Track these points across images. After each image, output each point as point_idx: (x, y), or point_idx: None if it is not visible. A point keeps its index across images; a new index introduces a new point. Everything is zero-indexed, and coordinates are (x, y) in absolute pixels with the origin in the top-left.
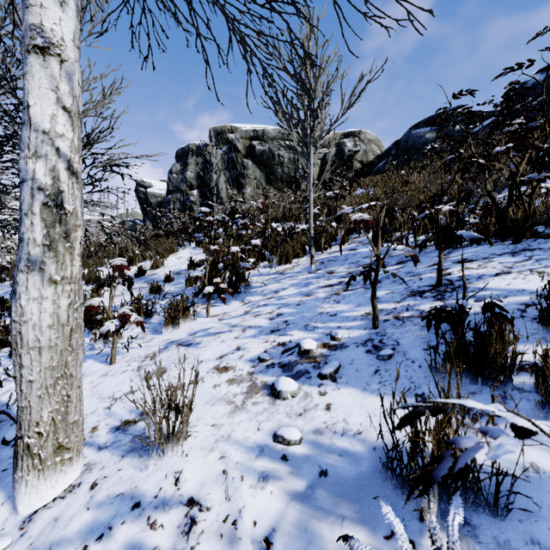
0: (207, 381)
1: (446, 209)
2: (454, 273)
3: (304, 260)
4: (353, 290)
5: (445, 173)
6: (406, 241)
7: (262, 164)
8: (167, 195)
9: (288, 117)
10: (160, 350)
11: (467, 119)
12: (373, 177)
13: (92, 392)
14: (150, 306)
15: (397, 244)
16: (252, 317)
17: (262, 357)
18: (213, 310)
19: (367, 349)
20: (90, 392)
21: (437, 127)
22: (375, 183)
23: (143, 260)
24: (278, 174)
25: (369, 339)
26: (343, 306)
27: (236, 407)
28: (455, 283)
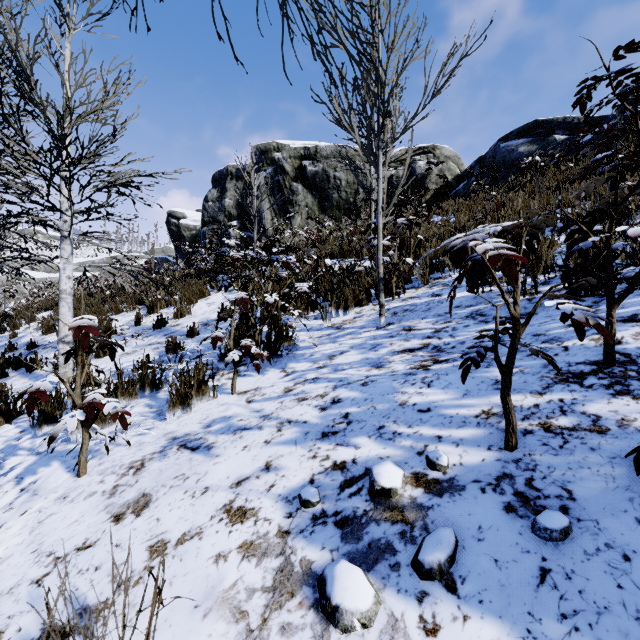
0: (207, 540)
1: (635, 231)
2: (627, 341)
3: (369, 310)
4: (450, 363)
5: (552, 193)
6: (523, 285)
7: (315, 188)
8: (201, 227)
9: (348, 109)
10: (152, 454)
11: (639, 88)
12: (451, 202)
13: (31, 535)
14: (162, 372)
15: (549, 296)
16: (294, 402)
17: (305, 498)
18: (242, 383)
19: (505, 501)
20: (29, 534)
21: (533, 138)
22: (455, 208)
23: (166, 307)
24: (334, 199)
25: (504, 474)
26: (439, 393)
27: (248, 634)
28: (638, 360)
